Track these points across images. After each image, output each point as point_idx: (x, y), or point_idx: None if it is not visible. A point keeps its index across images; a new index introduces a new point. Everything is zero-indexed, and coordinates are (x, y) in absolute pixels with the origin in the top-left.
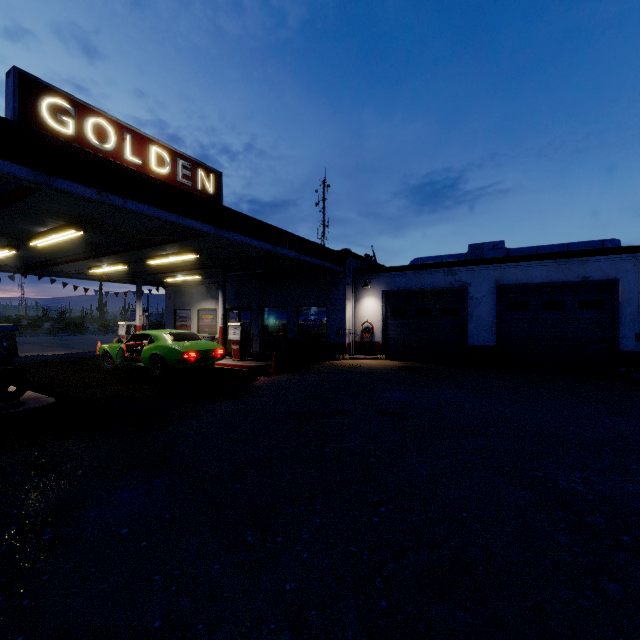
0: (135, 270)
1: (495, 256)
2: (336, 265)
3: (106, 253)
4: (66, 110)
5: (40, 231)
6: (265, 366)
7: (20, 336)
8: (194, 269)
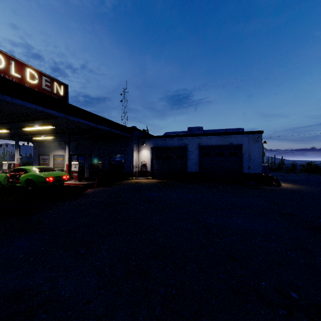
0: (14, 132)
1: (198, 133)
2: (128, 134)
3: None
4: None
5: None
6: (92, 183)
7: None
8: (51, 133)
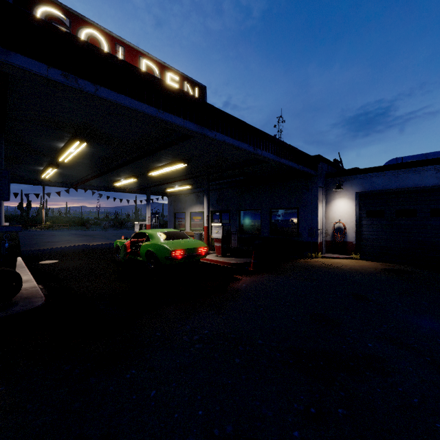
0: (144, 183)
1: None
2: (309, 169)
3: (115, 166)
4: (61, 20)
5: (61, 147)
6: (244, 263)
7: (86, 230)
8: (185, 179)
